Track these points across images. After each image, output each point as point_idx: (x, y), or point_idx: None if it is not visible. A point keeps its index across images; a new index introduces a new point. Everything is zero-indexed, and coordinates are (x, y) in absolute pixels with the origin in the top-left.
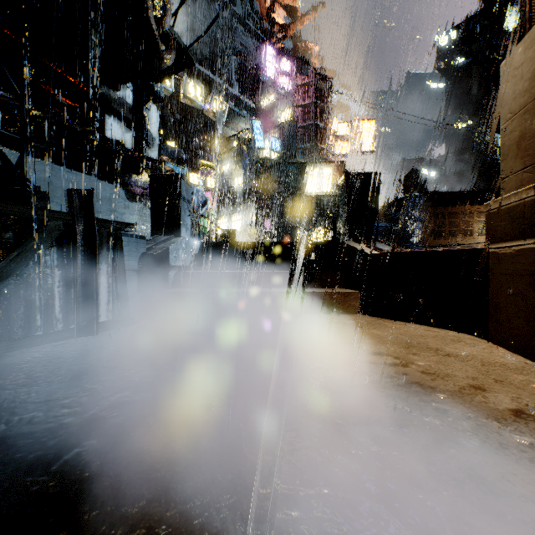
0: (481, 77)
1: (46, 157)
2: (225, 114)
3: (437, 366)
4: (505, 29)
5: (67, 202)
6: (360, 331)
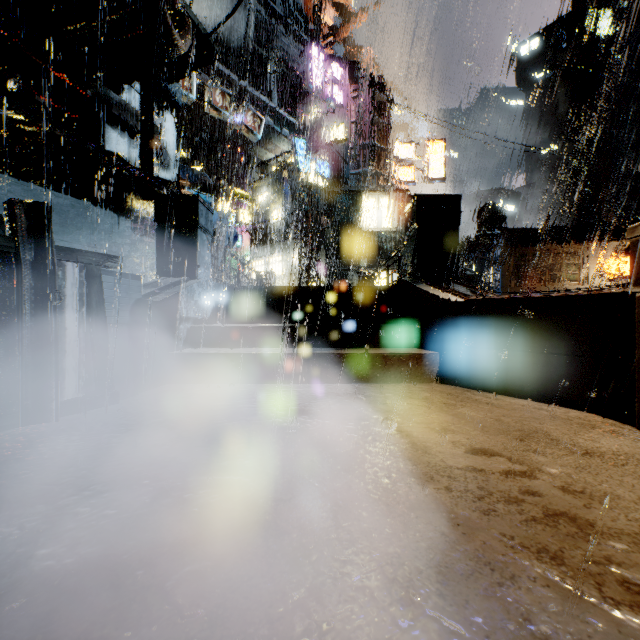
0: (569, 93)
1: (20, 174)
2: (261, 130)
3: (581, 476)
4: (597, 36)
5: (7, 221)
6: (445, 410)
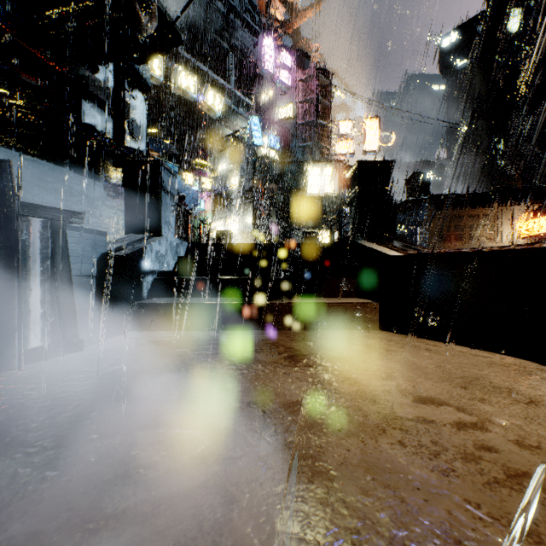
0: (484, 79)
1: (4, 142)
2: (220, 108)
3: (533, 428)
4: (508, 30)
5: None
6: (388, 357)
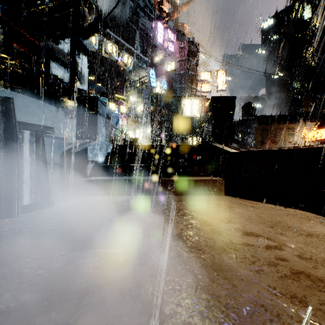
0: (288, 47)
1: (5, 85)
2: (131, 65)
3: (308, 249)
4: (302, 18)
5: None
6: (229, 210)
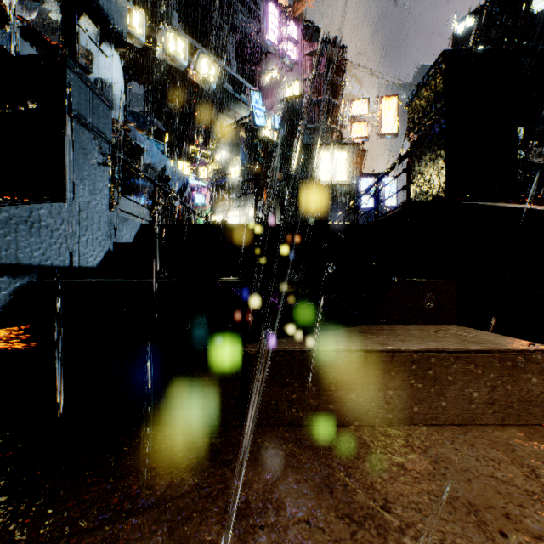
0: None
1: None
2: (215, 79)
3: None
4: (530, 11)
5: None
6: None
